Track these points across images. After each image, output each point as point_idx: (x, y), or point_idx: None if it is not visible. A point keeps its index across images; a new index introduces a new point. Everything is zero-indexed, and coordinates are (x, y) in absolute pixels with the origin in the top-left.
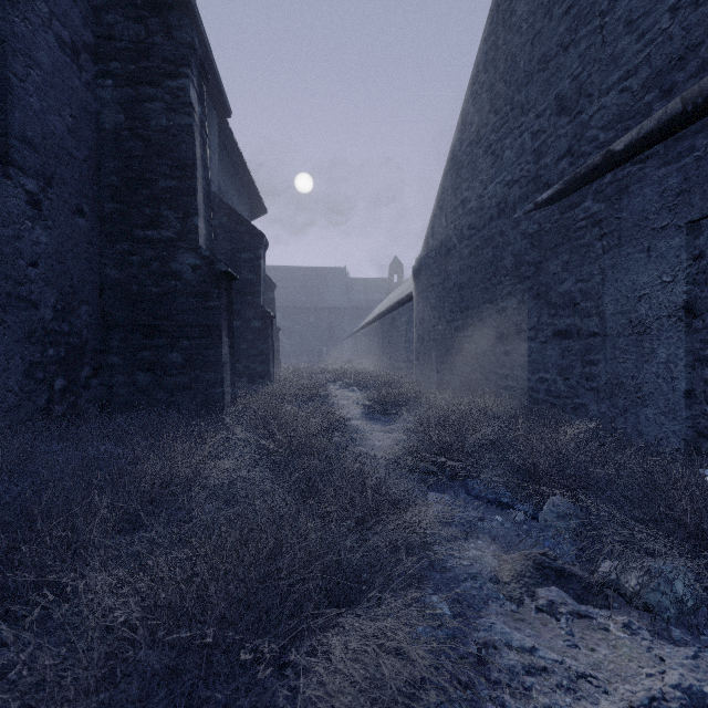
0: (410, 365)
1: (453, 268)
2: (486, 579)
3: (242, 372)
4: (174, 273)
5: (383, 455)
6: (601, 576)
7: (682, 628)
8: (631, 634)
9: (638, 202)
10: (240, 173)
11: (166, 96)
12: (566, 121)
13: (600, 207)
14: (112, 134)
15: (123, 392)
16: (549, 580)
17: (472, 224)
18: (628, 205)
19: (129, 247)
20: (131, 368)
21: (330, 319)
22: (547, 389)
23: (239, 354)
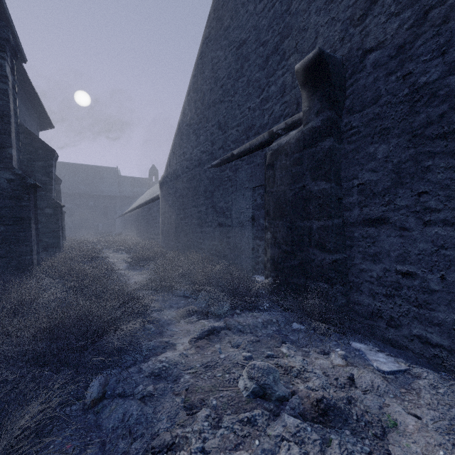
0: (159, 237)
1: (179, 186)
2: (170, 318)
3: None
4: None
5: (136, 285)
6: (205, 309)
7: (223, 318)
8: (209, 322)
9: (241, 176)
10: (31, 98)
11: None
12: (221, 133)
13: (231, 174)
14: None
15: None
16: (191, 314)
17: (188, 166)
18: (239, 176)
19: None
20: None
21: (105, 203)
22: (215, 249)
23: None
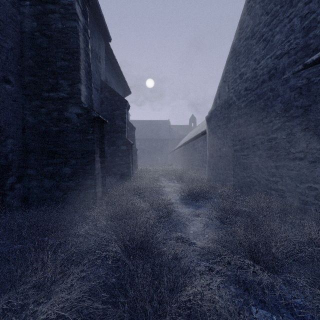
0: (203, 168)
1: (233, 115)
2: None
3: (116, 172)
4: (66, 119)
5: (199, 243)
6: None
7: None
8: None
9: None
10: (117, 73)
11: (61, 10)
12: None
13: None
14: (29, 34)
15: (36, 191)
16: None
17: (248, 87)
18: None
19: (40, 103)
20: (40, 177)
21: (161, 144)
22: (316, 195)
23: (114, 163)
